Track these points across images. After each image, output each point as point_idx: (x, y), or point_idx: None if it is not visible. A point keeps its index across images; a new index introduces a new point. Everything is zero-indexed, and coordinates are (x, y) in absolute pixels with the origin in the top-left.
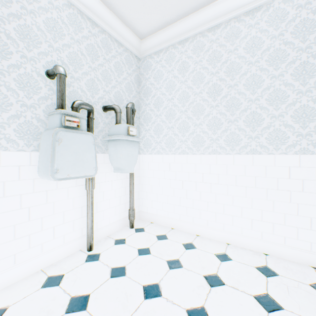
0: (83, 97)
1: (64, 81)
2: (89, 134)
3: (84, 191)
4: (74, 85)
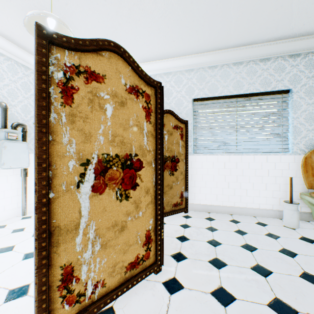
0: (19, 117)
1: (7, 112)
2: (24, 142)
3: (20, 179)
4: (12, 110)
